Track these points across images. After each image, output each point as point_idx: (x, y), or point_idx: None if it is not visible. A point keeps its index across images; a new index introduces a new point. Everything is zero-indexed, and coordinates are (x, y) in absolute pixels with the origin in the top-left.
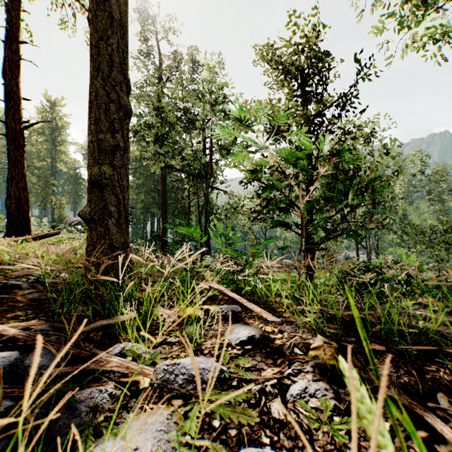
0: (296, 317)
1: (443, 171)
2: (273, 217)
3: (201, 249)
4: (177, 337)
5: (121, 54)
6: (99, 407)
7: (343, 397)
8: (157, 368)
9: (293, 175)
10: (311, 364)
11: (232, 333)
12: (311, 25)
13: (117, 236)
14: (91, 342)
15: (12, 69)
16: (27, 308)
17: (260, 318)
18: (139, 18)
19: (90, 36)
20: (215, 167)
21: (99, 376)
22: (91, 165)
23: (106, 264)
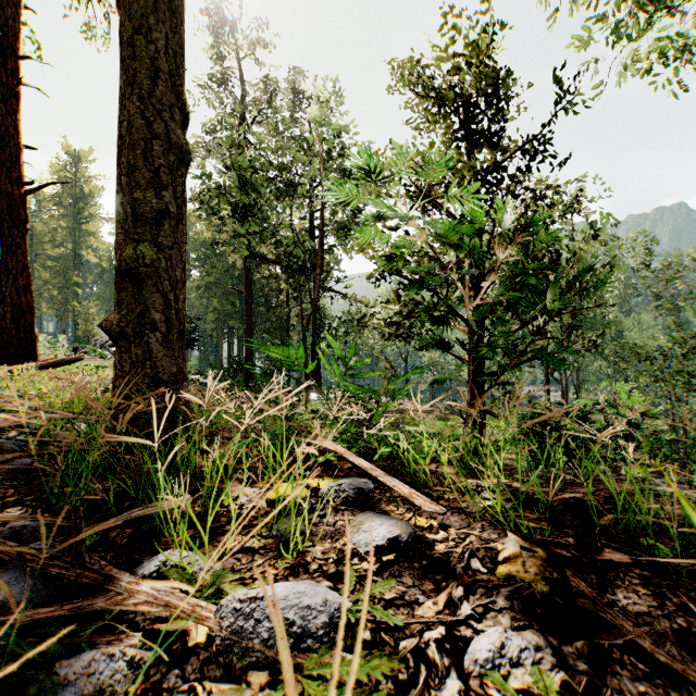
0: (467, 499)
1: (679, 264)
2: (421, 333)
3: (306, 384)
4: (263, 538)
5: (171, 59)
6: (106, 690)
7: (572, 663)
8: (221, 606)
9: (456, 263)
10: (505, 594)
11: (359, 531)
12: (482, 27)
13: (165, 362)
14: (110, 549)
15: (7, 100)
16: (9, 484)
17: (407, 501)
18: (210, 24)
19: (120, 28)
20: (329, 256)
21: (111, 623)
22: (121, 243)
23: (132, 411)
